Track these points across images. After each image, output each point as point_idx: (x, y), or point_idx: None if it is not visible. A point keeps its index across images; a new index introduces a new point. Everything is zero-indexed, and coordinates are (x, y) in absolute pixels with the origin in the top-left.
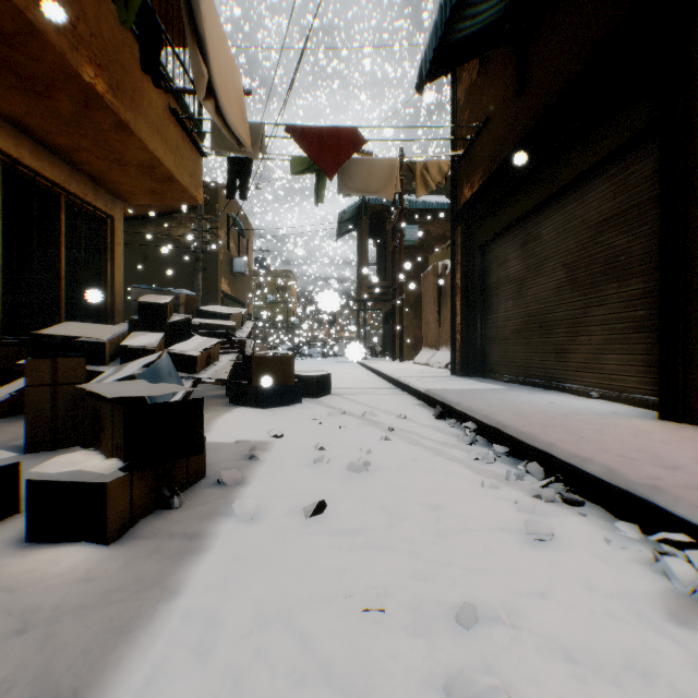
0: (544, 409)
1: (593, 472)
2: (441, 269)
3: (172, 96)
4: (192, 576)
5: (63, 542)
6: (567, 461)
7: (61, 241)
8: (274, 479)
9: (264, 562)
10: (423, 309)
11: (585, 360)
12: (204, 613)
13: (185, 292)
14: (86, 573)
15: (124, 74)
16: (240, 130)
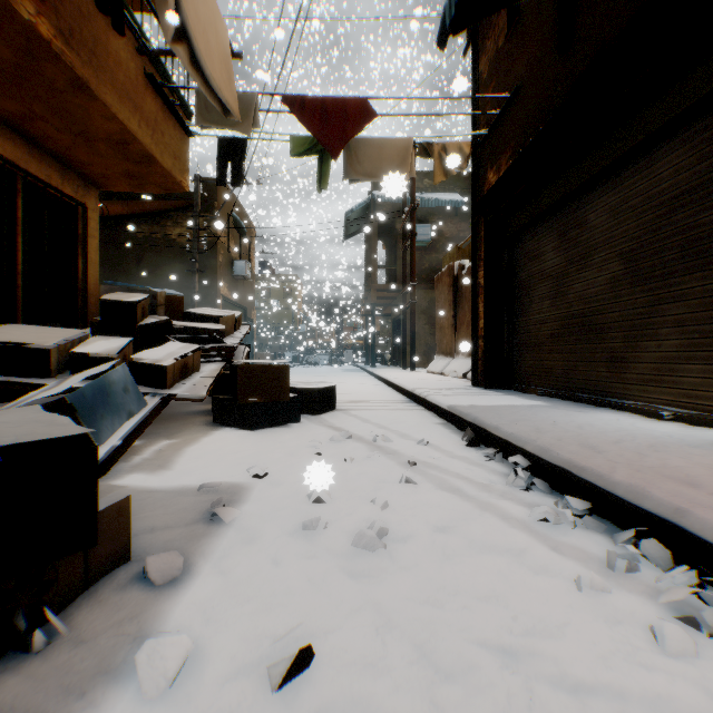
0: (615, 437)
1: None
2: (457, 270)
3: (150, 61)
4: None
5: None
6: None
7: (17, 230)
8: (236, 567)
9: None
10: (437, 313)
11: (651, 371)
12: None
13: (170, 292)
14: None
15: (82, 21)
16: (224, 91)
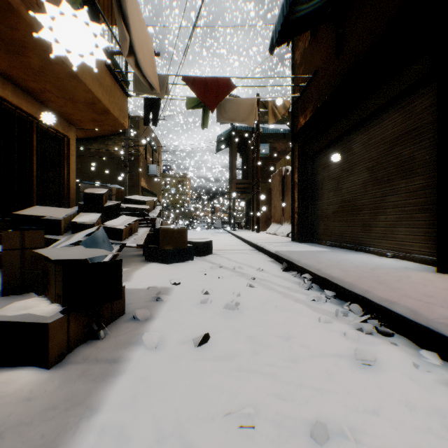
0: (357, 265)
1: (400, 313)
2: (284, 172)
3: (107, 57)
4: (109, 396)
5: (17, 366)
6: (379, 304)
7: (33, 152)
8: (173, 315)
9: (163, 383)
10: (272, 198)
11: (382, 231)
12: (116, 429)
13: (117, 187)
14: (30, 392)
15: None
16: (152, 78)
